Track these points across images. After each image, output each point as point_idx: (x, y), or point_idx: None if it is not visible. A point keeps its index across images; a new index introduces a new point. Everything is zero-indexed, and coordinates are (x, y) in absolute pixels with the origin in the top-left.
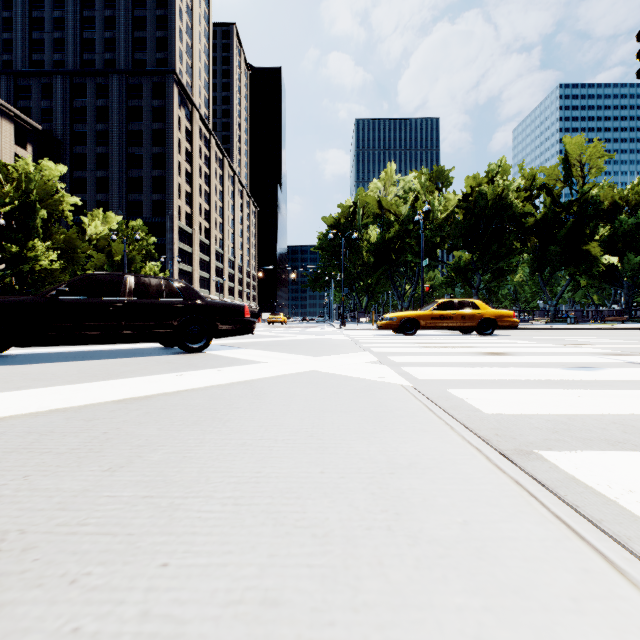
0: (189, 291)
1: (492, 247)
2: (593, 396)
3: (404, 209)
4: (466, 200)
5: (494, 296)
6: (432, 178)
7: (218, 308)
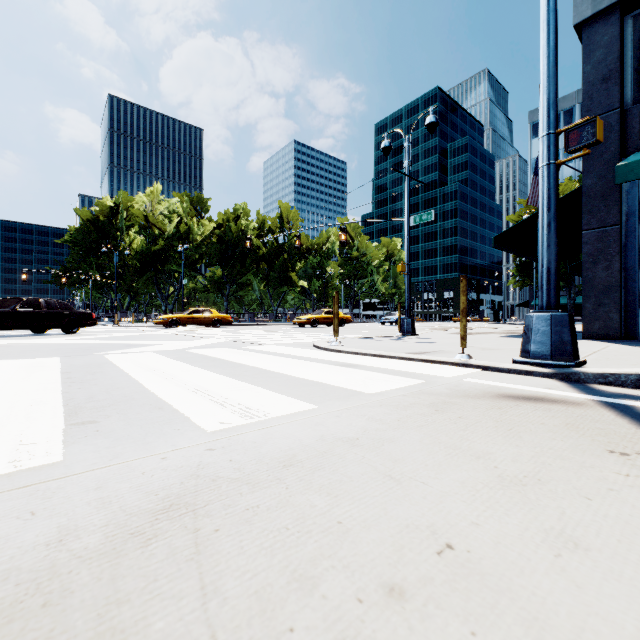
0: (69, 306)
1: (237, 267)
2: (212, 333)
3: (169, 227)
4: (219, 229)
5: (240, 302)
6: (194, 202)
7: (83, 314)
